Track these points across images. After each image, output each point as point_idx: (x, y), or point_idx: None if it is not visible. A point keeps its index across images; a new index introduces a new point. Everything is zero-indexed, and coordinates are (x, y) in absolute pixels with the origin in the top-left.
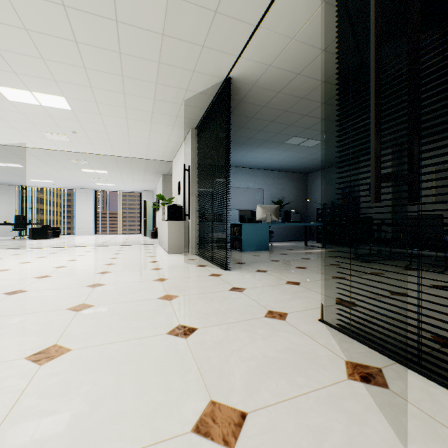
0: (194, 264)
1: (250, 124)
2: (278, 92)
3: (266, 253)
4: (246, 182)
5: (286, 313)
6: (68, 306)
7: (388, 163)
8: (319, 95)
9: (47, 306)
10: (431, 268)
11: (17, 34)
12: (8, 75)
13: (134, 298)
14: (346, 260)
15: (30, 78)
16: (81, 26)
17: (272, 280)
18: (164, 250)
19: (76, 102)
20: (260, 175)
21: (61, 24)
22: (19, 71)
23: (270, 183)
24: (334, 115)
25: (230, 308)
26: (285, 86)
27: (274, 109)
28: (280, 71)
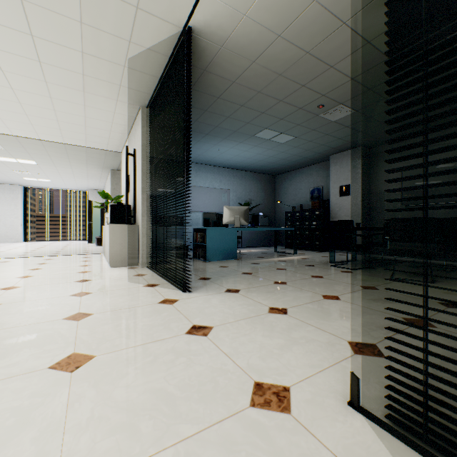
0: (142, 282)
1: (216, 106)
2: (252, 61)
3: (235, 262)
4: (210, 181)
5: (287, 389)
6: None
7: (358, 165)
8: (300, 73)
9: None
10: (417, 277)
11: None
12: None
13: None
14: (326, 269)
15: None
16: None
17: (249, 306)
18: (107, 262)
19: None
20: (227, 174)
21: None
22: None
23: (237, 183)
24: (312, 103)
25: (186, 383)
26: (262, 53)
27: (245, 88)
28: (257, 27)
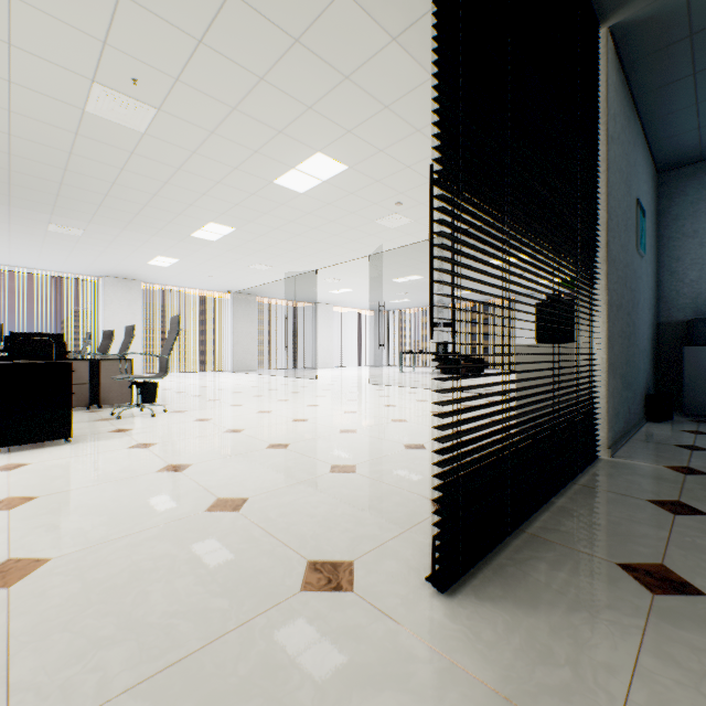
0: None
1: None
2: None
3: None
4: None
5: None
6: (29, 492)
7: None
8: None
9: (44, 480)
10: None
11: (187, 96)
12: (259, 160)
13: (38, 527)
14: None
15: (270, 150)
16: (163, 5)
17: None
18: None
19: (335, 151)
20: None
21: (163, 31)
22: (255, 148)
23: None
24: None
25: None
26: None
27: None
28: None
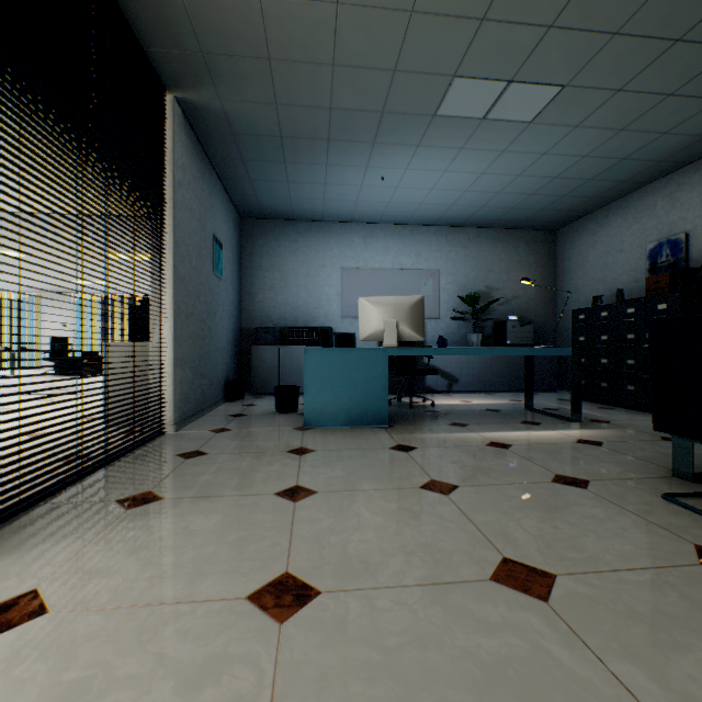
0: None
1: (280, 35)
2: None
3: (359, 437)
4: (395, 256)
5: None
6: None
7: None
8: None
9: None
10: None
11: None
12: None
13: None
14: (623, 518)
15: None
16: None
17: None
18: None
19: None
20: (432, 239)
21: None
22: None
23: (457, 255)
24: None
25: None
26: None
27: None
28: None
